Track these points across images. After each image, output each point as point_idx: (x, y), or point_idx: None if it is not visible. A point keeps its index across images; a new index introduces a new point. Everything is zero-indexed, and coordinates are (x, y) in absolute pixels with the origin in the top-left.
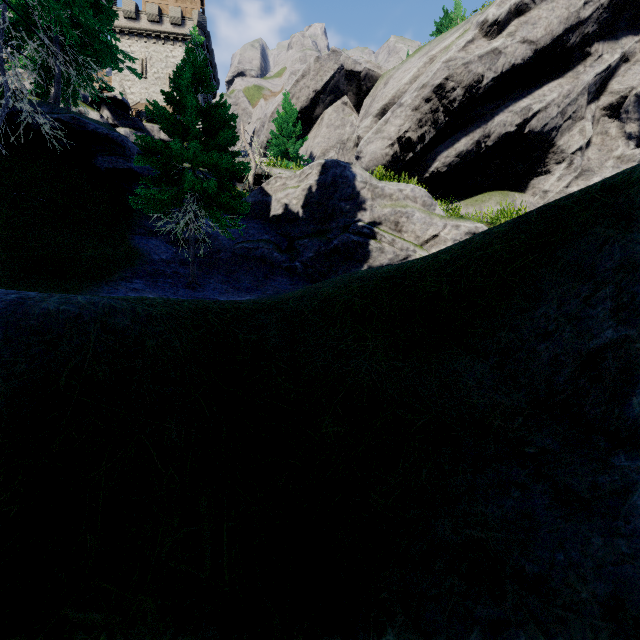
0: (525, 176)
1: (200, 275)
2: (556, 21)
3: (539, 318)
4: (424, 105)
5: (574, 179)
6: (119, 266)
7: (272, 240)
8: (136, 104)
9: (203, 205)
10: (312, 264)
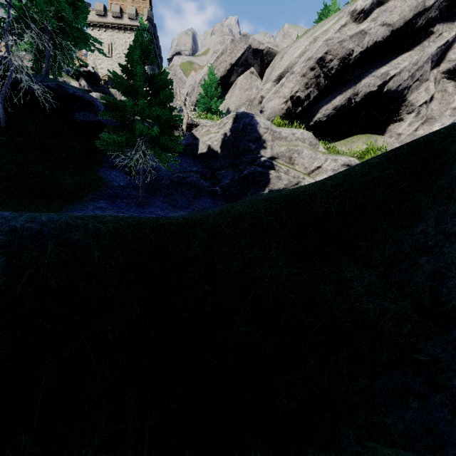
0: (384, 123)
1: (147, 197)
2: (407, 9)
3: (418, 234)
4: (309, 72)
5: (421, 125)
6: (89, 190)
7: (199, 171)
8: (104, 76)
9: (149, 146)
10: (228, 188)
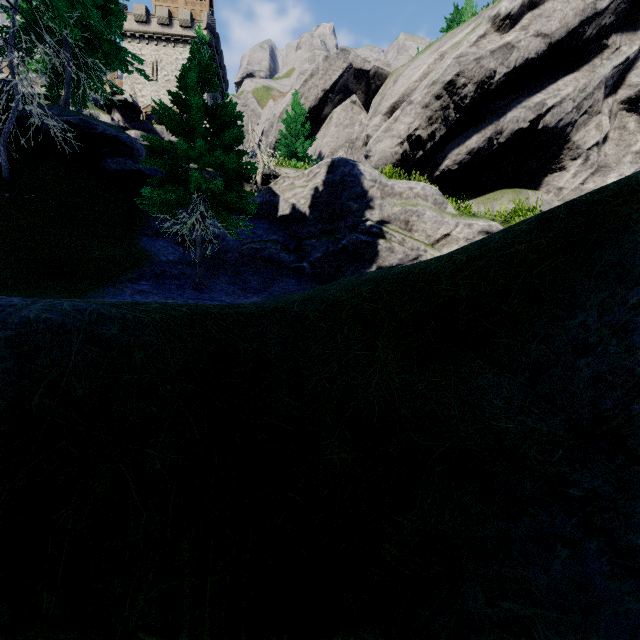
0: (539, 173)
1: (207, 276)
2: (571, 13)
3: (576, 328)
4: (434, 102)
5: (590, 175)
6: (126, 268)
7: (280, 240)
8: (147, 107)
9: (210, 205)
10: (320, 264)
